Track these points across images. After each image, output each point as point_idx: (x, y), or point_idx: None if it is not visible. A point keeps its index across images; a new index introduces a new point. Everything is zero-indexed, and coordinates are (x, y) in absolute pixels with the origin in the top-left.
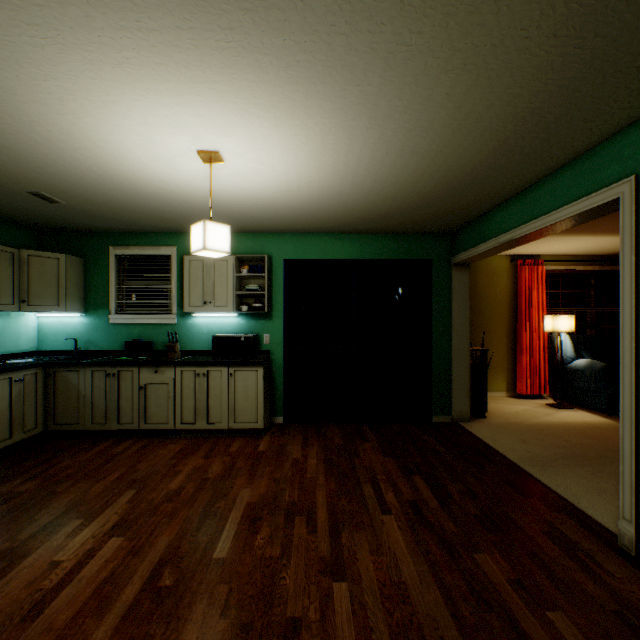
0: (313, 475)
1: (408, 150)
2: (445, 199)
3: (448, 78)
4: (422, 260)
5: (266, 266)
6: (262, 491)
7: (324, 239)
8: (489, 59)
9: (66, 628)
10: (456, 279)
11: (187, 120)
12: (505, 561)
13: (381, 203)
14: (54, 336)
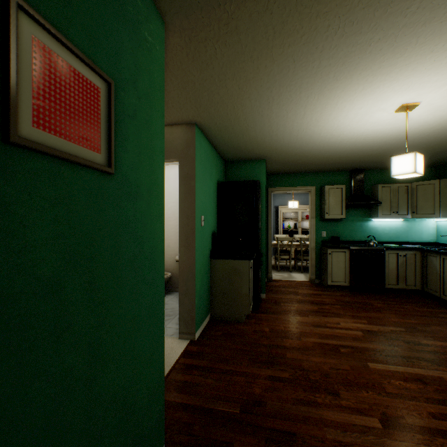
0: None
1: None
2: None
3: None
4: None
5: None
6: None
7: None
8: None
9: (312, 332)
10: None
11: (361, 111)
12: None
13: None
14: (443, 233)
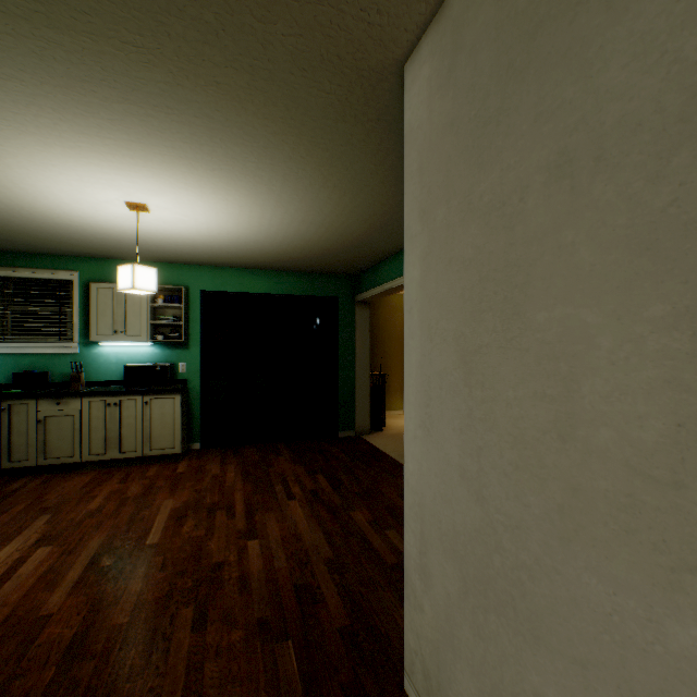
0: (232, 483)
1: (308, 221)
2: (343, 252)
3: (327, 190)
4: (331, 297)
5: (184, 297)
6: (185, 499)
7: (242, 274)
8: (349, 186)
9: (21, 601)
10: (359, 315)
11: (122, 183)
12: (369, 512)
13: (292, 251)
14: None
